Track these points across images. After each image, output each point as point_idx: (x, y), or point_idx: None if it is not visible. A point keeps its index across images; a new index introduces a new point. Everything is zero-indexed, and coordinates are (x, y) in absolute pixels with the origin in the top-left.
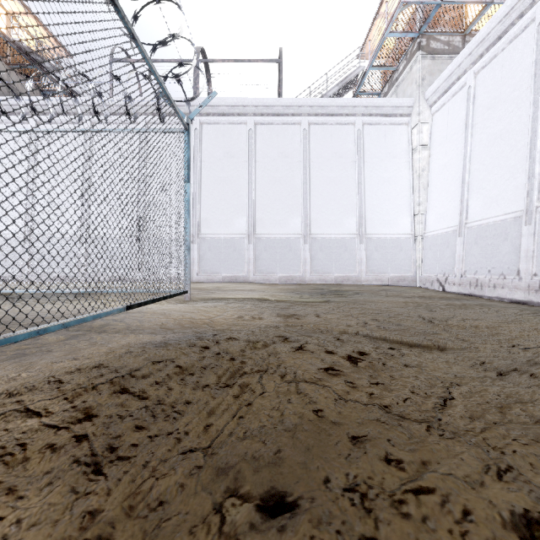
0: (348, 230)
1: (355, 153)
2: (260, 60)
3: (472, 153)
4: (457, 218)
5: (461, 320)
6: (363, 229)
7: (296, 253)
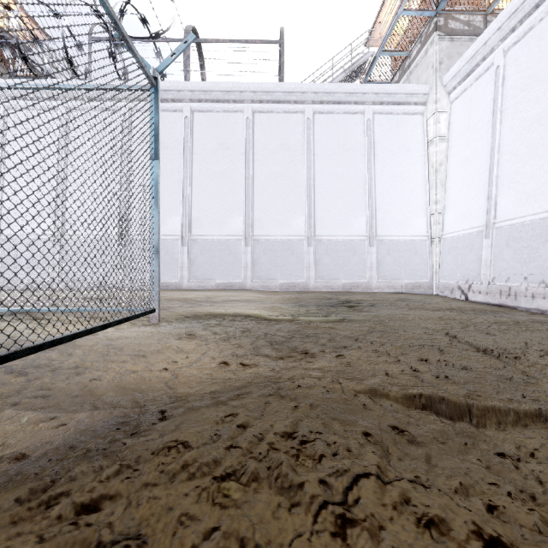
0: (356, 231)
1: (365, 145)
2: (258, 40)
3: (501, 142)
4: (483, 217)
5: (542, 353)
6: (373, 231)
7: (299, 257)
